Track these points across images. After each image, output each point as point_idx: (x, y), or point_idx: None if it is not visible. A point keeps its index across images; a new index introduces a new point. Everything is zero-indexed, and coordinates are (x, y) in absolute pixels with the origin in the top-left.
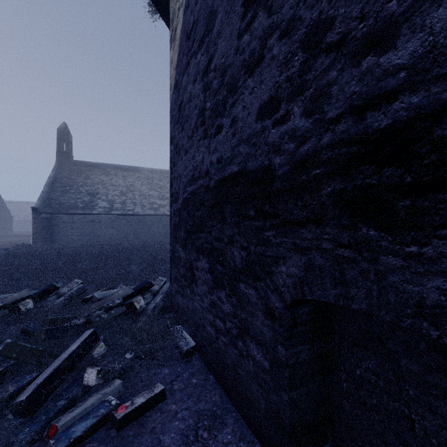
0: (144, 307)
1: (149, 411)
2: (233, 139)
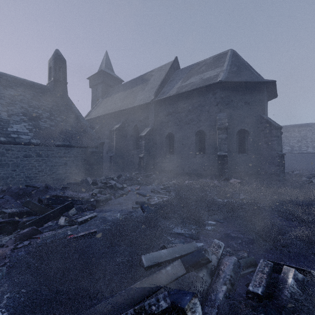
0: None
1: None
2: None
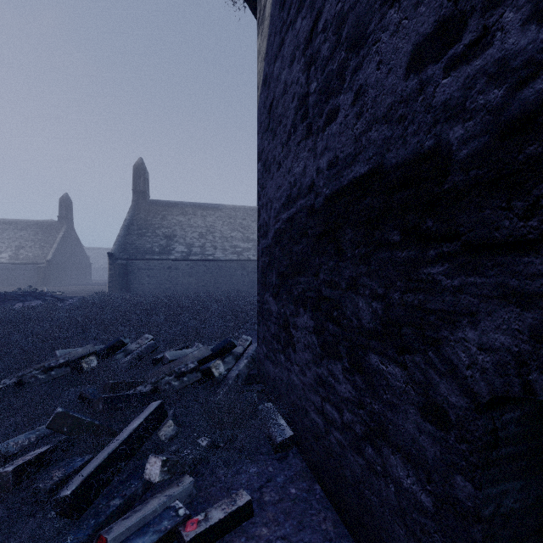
0: (225, 374)
1: (229, 532)
2: (358, 122)
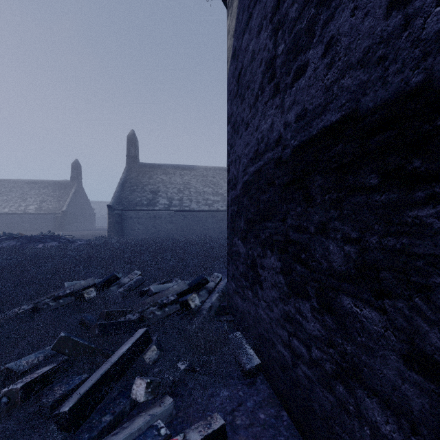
0: (199, 306)
1: None
2: (329, 73)
